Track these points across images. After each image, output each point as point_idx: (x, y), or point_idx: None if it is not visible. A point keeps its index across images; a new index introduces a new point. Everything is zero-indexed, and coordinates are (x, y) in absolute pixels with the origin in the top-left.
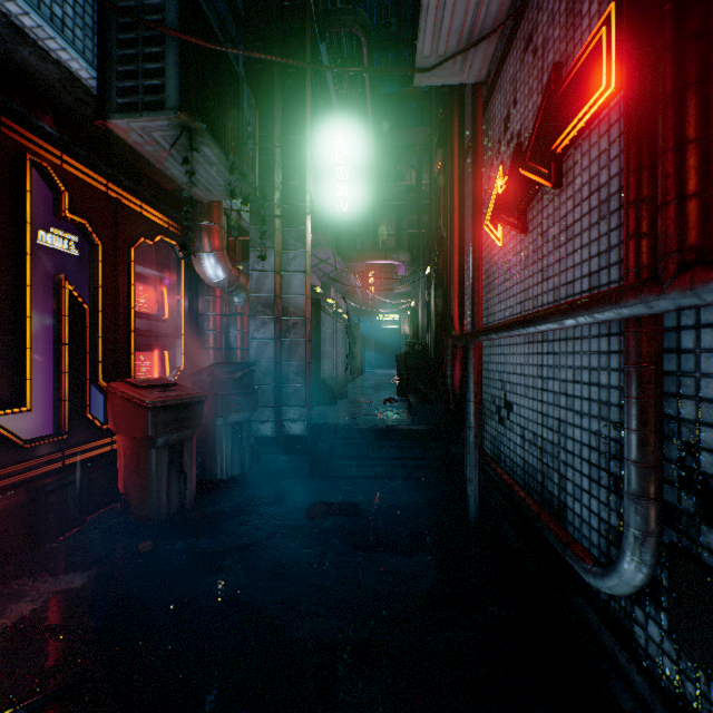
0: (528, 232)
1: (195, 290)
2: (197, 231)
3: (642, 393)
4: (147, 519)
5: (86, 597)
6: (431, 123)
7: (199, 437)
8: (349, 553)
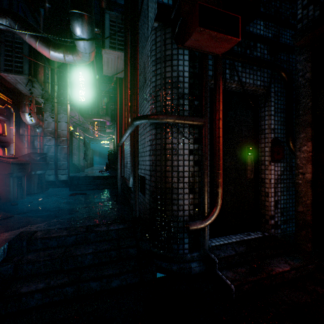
0: None
1: (19, 125)
2: (24, 105)
3: (131, 150)
4: (10, 200)
5: (1, 211)
6: None
7: None
8: (83, 199)
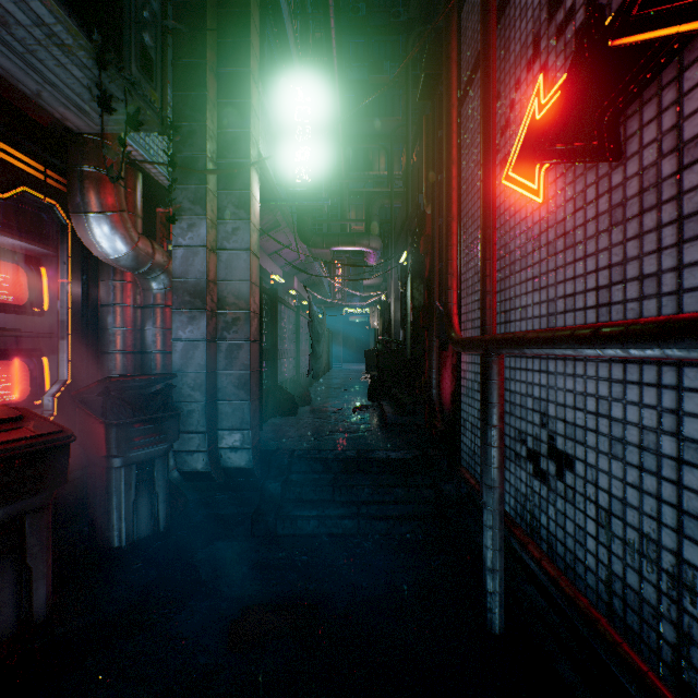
0: (625, 157)
1: (94, 271)
2: (76, 179)
3: None
4: None
5: None
6: (408, 87)
7: (88, 483)
8: None
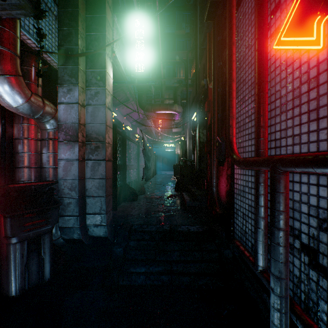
0: None
1: (9, 118)
2: None
3: None
4: None
5: None
6: (197, 24)
7: None
8: None
